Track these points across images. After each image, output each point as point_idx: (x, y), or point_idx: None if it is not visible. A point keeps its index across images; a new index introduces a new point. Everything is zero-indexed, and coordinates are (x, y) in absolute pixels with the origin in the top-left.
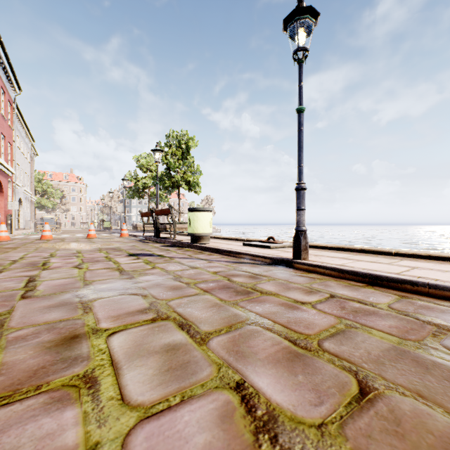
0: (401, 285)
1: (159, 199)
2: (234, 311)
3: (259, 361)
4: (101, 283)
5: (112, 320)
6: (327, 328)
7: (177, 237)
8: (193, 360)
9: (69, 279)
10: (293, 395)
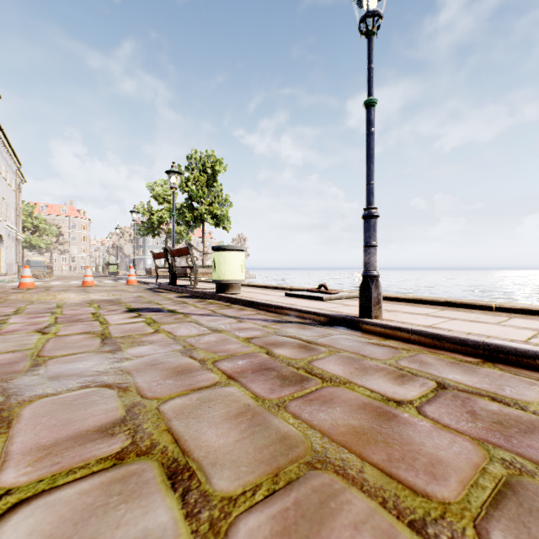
0: None
1: (180, 237)
2: (280, 428)
3: None
4: (62, 362)
5: (32, 461)
6: (472, 474)
7: (200, 284)
8: None
9: (13, 354)
10: None
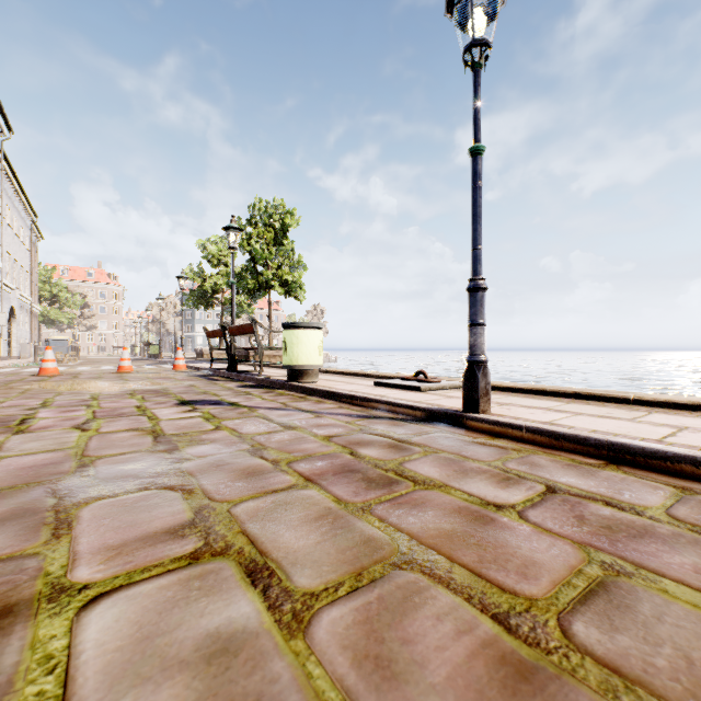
0: (674, 465)
1: (239, 309)
2: (365, 531)
3: (434, 695)
4: (112, 462)
5: (104, 560)
6: (566, 575)
7: (266, 370)
8: (270, 693)
9: (54, 453)
10: None
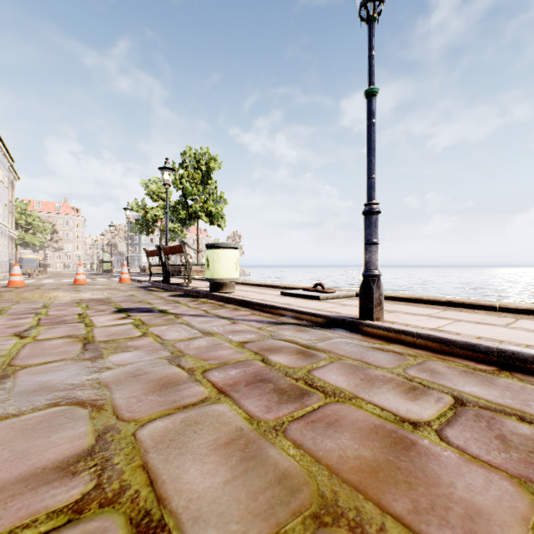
0: None
1: (174, 235)
2: (279, 461)
3: None
4: (33, 373)
5: None
6: (523, 533)
7: (194, 283)
8: None
9: None
10: None
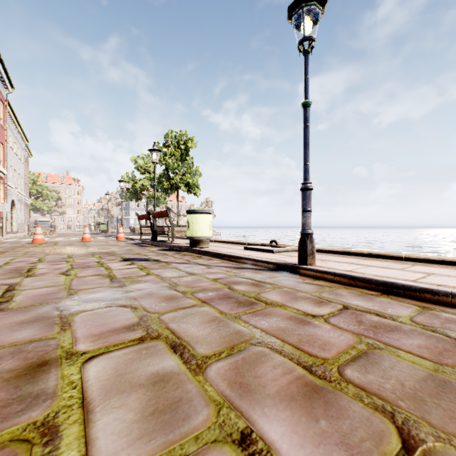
0: (420, 294)
1: (158, 201)
2: (236, 327)
3: (269, 398)
4: (87, 293)
5: (92, 340)
6: (346, 348)
7: (175, 240)
8: (186, 397)
9: (52, 288)
10: (317, 453)
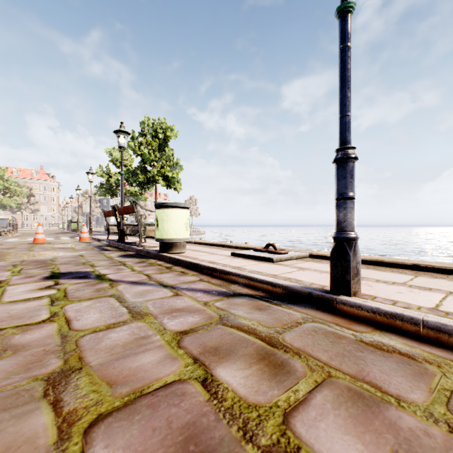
0: None
1: (136, 198)
2: None
3: None
4: None
5: None
6: None
7: (149, 241)
8: None
9: None
10: None
